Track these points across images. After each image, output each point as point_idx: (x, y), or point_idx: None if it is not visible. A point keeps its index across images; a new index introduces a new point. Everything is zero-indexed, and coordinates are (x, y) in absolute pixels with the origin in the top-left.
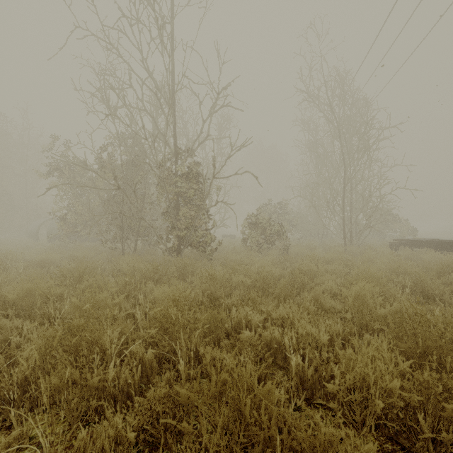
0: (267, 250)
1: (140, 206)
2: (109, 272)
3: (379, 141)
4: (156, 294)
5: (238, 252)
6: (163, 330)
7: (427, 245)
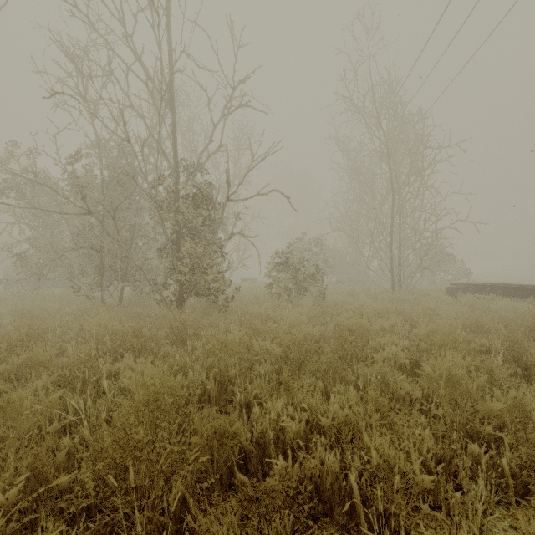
0: (298, 298)
1: (128, 240)
2: (72, 336)
3: (434, 163)
4: (125, 382)
5: (261, 302)
6: (117, 472)
7: (491, 291)
